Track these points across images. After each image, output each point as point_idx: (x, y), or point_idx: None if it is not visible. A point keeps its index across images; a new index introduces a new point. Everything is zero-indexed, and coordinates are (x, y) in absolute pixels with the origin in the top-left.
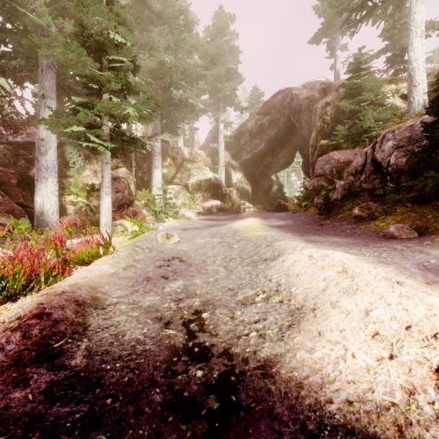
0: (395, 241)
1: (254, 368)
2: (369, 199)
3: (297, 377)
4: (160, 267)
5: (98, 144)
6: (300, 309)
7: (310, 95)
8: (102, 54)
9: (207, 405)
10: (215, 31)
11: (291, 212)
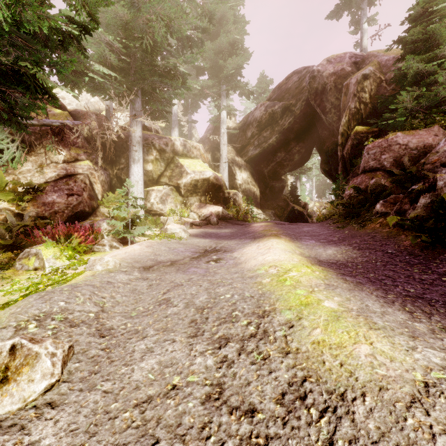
0: None
1: None
2: None
3: None
4: None
5: None
6: None
7: (338, 70)
8: None
9: None
10: None
11: (334, 228)
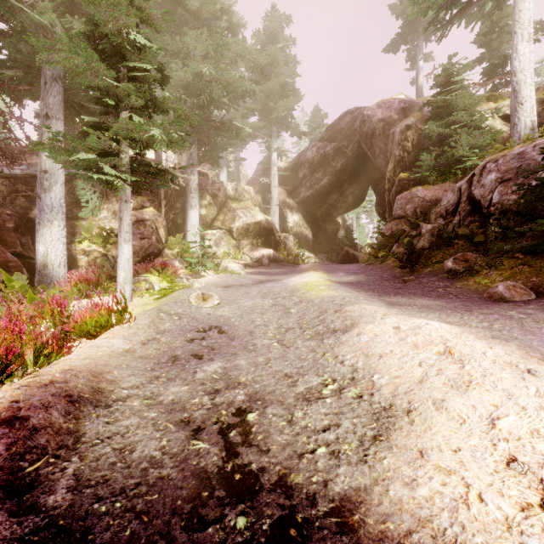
0: (507, 305)
1: (325, 512)
2: (465, 248)
3: (393, 533)
4: (192, 340)
5: (114, 177)
6: (387, 409)
7: (386, 116)
8: (120, 60)
9: None
10: (267, 36)
11: (364, 265)
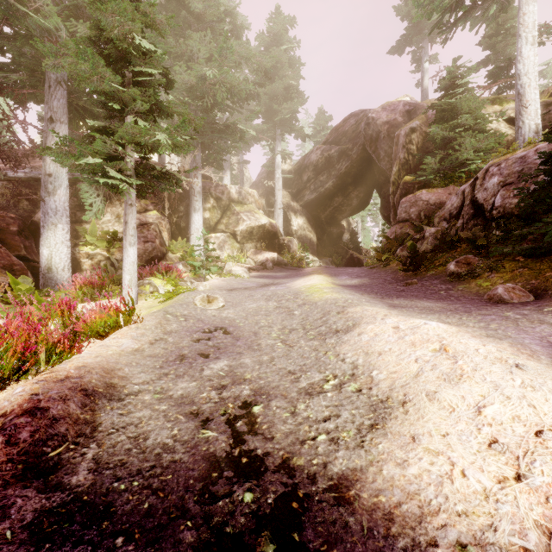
0: (505, 306)
1: (324, 489)
2: (468, 251)
3: (385, 504)
4: (199, 340)
5: (120, 180)
6: (384, 401)
7: (391, 119)
8: (125, 65)
9: (259, 547)
10: (271, 38)
11: (368, 268)
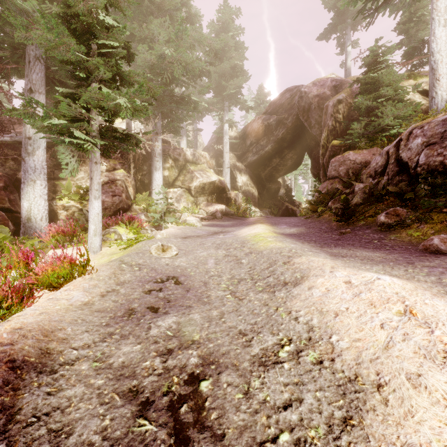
0: (445, 257)
1: None
2: (394, 203)
3: None
4: (150, 291)
5: (85, 141)
6: (353, 380)
7: (320, 93)
8: (90, 37)
9: None
10: (220, 26)
11: (303, 218)
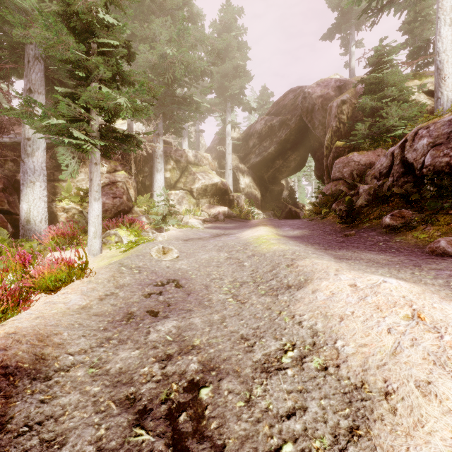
0: None
1: None
2: (399, 205)
3: None
4: (150, 295)
5: (85, 141)
6: (359, 387)
7: (324, 93)
8: (89, 36)
9: None
10: (222, 25)
11: (307, 220)
